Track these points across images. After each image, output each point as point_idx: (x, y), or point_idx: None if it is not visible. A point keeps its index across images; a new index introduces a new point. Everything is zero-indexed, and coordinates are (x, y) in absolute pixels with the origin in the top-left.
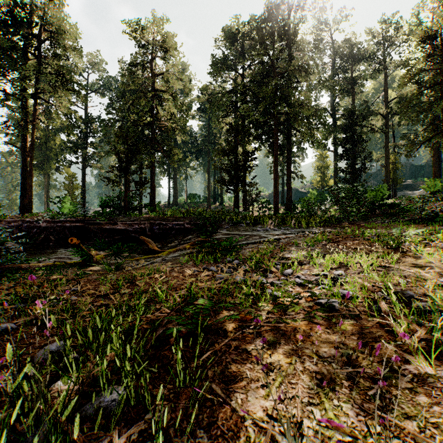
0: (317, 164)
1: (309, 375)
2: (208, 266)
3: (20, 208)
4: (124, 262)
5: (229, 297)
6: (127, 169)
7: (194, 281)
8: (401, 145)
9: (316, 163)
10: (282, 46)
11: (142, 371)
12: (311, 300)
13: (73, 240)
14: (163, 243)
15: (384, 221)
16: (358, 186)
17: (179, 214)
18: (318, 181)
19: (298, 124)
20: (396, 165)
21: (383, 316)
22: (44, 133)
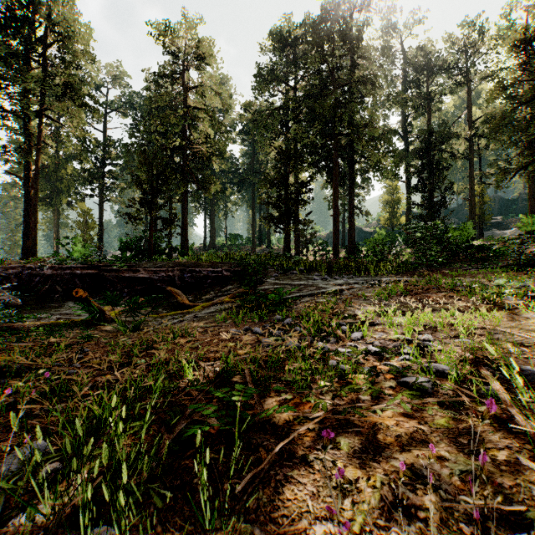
0: (385, 197)
1: (406, 511)
2: (251, 326)
3: (22, 252)
4: (146, 320)
5: (279, 373)
6: (152, 204)
7: (232, 347)
8: (489, 173)
9: (384, 196)
10: (344, 51)
11: (151, 495)
12: (392, 377)
13: (79, 292)
14: (196, 295)
15: (472, 267)
16: (438, 224)
17: (217, 259)
18: (387, 219)
19: (363, 148)
20: (483, 199)
21: (498, 405)
22: (53, 161)
